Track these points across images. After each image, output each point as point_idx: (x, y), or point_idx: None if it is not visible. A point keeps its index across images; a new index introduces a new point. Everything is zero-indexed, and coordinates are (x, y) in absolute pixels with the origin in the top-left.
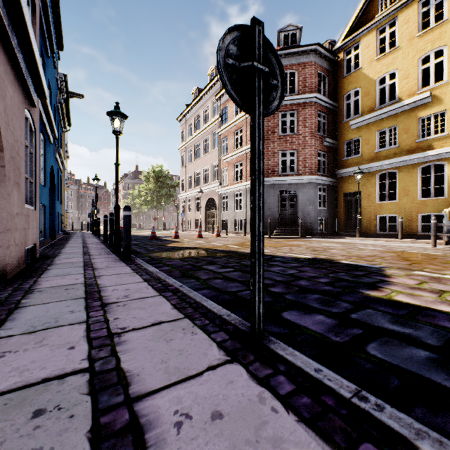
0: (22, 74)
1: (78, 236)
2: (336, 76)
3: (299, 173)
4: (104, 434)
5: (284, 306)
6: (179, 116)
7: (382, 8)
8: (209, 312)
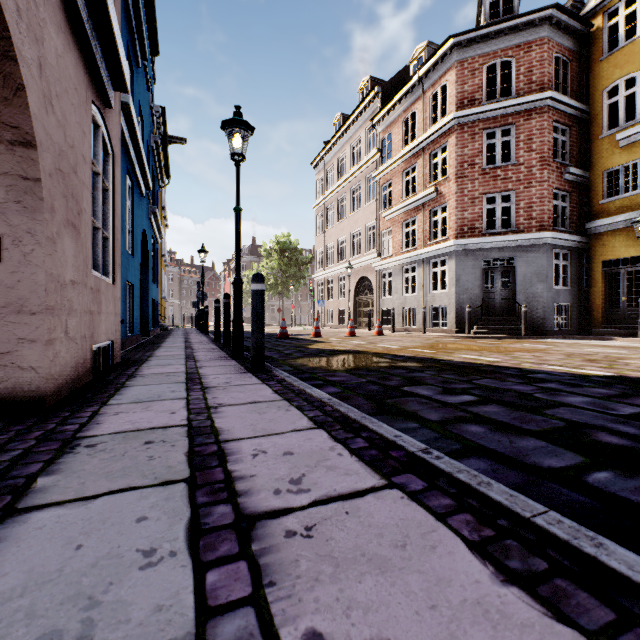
0: (81, 24)
1: (179, 333)
2: (586, 60)
3: (520, 229)
4: None
5: None
6: (315, 159)
7: None
8: None
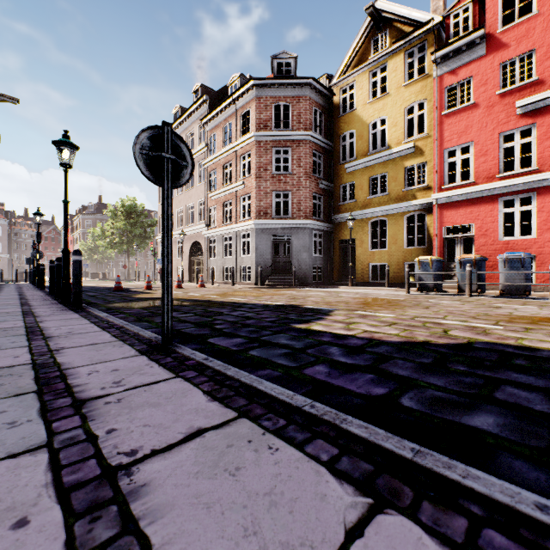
0: None
1: (11, 288)
2: (333, 114)
3: (294, 216)
4: (43, 378)
5: (215, 335)
6: None
7: (374, 51)
8: (143, 337)
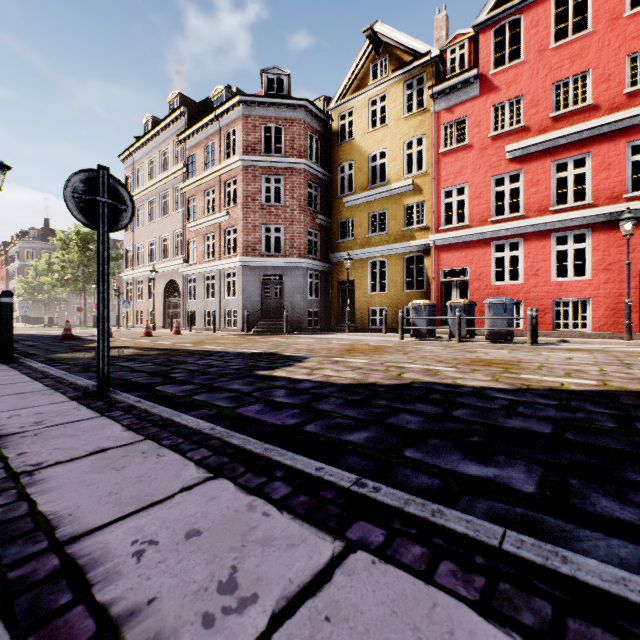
0: None
1: None
2: (331, 141)
3: (287, 254)
4: None
5: (166, 383)
6: (123, 153)
7: (374, 77)
8: (80, 386)
